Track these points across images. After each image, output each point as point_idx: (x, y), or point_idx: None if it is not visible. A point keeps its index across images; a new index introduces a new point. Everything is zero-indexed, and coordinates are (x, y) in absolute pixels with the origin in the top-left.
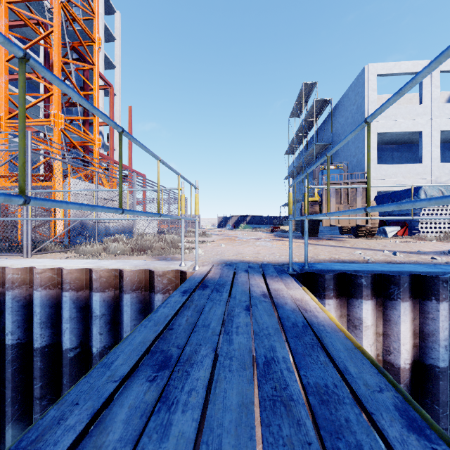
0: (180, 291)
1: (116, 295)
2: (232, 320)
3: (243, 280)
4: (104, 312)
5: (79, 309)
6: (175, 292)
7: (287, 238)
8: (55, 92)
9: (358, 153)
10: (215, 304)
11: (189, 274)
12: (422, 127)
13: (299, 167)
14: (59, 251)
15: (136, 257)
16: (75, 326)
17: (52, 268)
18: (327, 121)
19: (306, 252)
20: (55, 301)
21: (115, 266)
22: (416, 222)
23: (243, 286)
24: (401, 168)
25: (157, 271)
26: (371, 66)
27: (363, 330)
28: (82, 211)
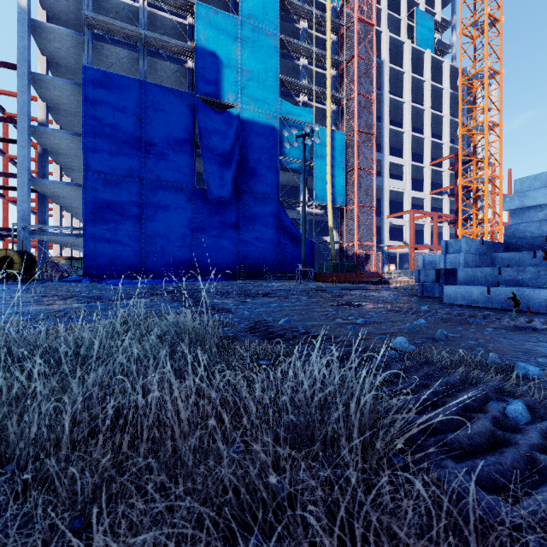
0: None
1: None
2: None
3: None
4: None
5: None
6: None
7: None
8: (485, 216)
9: None
10: None
11: None
12: None
13: None
14: None
15: None
16: None
17: None
18: None
19: None
20: None
21: None
22: None
23: None
24: None
25: None
26: None
27: None
28: None
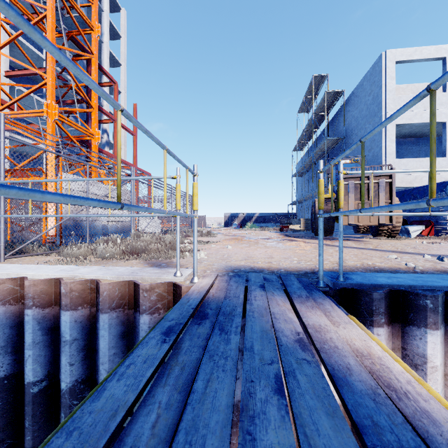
0: (161, 329)
1: (92, 314)
2: (252, 440)
3: (260, 306)
4: (76, 336)
5: (46, 330)
6: (153, 331)
7: (298, 237)
8: (48, 81)
9: (374, 147)
10: (216, 367)
11: (184, 289)
12: (446, 117)
13: (308, 164)
14: (41, 253)
15: (125, 262)
16: (40, 353)
17: (13, 278)
18: (338, 114)
19: (341, 260)
20: (17, 319)
21: (93, 276)
22: (444, 221)
23: (262, 319)
24: (423, 162)
25: (143, 285)
26: (389, 52)
27: (429, 373)
28: (76, 208)
